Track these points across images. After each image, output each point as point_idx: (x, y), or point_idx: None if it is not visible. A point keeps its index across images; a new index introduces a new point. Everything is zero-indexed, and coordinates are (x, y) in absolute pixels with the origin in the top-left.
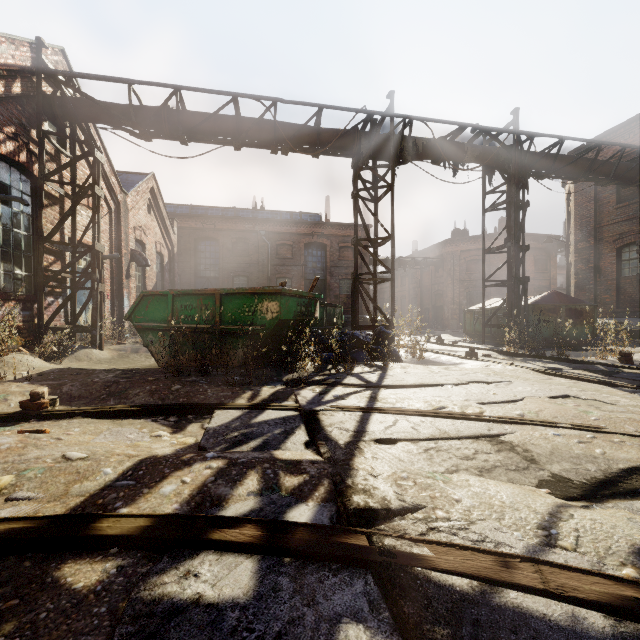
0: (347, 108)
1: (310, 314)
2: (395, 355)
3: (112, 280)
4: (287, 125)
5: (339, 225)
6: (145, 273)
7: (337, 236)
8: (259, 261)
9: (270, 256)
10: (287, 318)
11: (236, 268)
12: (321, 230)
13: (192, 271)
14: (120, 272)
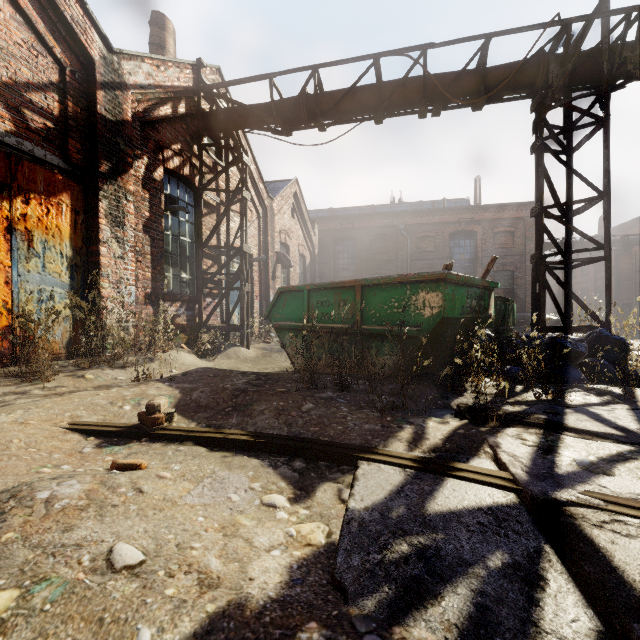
0: (528, 27)
1: (482, 310)
2: (631, 374)
3: (260, 282)
4: (440, 76)
5: (493, 207)
6: (289, 275)
7: (491, 220)
8: (397, 257)
9: (409, 251)
10: (452, 315)
11: (373, 266)
12: (470, 215)
13: (331, 272)
14: (267, 274)
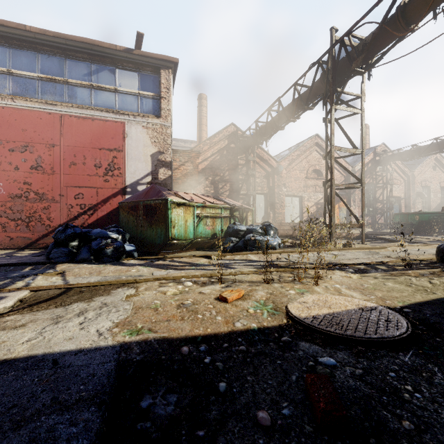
0: None
1: (443, 219)
2: None
3: (405, 206)
4: None
5: None
6: (429, 199)
7: None
8: None
9: None
10: (424, 220)
11: None
12: None
13: None
14: (409, 203)
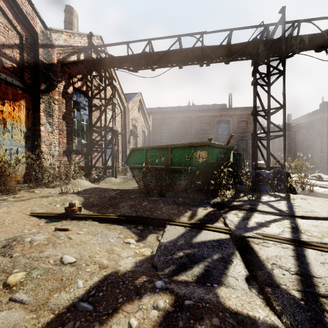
0: (249, 26)
1: (226, 159)
2: (291, 188)
3: (122, 144)
4: (209, 47)
5: (238, 108)
6: (137, 141)
7: (236, 115)
8: (191, 132)
9: (197, 129)
10: (212, 161)
11: (179, 137)
12: (226, 112)
13: (158, 139)
14: (125, 140)
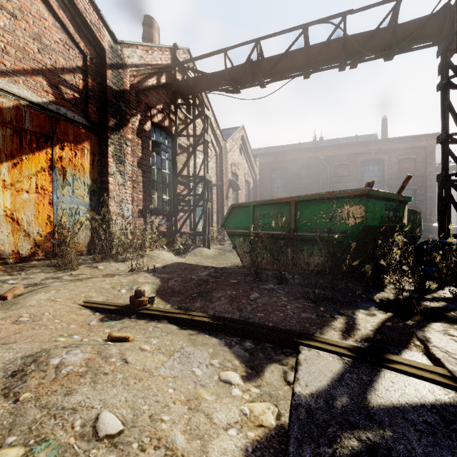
0: None
1: (397, 220)
2: None
3: (217, 201)
4: (357, 35)
5: (398, 139)
6: (238, 195)
7: (396, 150)
8: (319, 181)
9: (328, 176)
10: (373, 224)
11: (300, 188)
12: (378, 147)
13: (268, 193)
14: (222, 195)
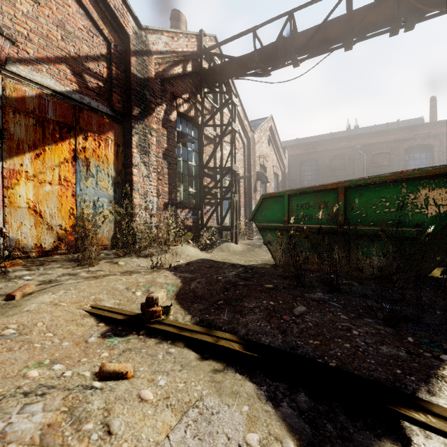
0: None
1: None
2: None
3: (245, 194)
4: None
5: None
6: (266, 188)
7: None
8: (354, 172)
9: (365, 166)
10: None
11: (333, 180)
12: (426, 131)
13: (297, 186)
14: (250, 188)
